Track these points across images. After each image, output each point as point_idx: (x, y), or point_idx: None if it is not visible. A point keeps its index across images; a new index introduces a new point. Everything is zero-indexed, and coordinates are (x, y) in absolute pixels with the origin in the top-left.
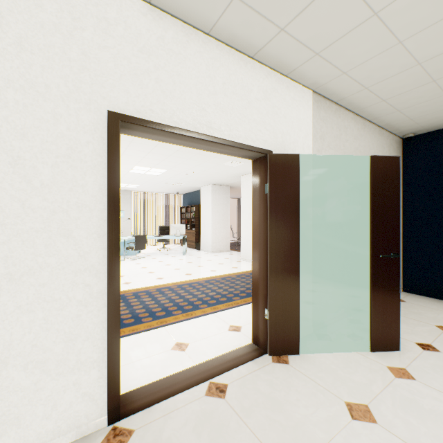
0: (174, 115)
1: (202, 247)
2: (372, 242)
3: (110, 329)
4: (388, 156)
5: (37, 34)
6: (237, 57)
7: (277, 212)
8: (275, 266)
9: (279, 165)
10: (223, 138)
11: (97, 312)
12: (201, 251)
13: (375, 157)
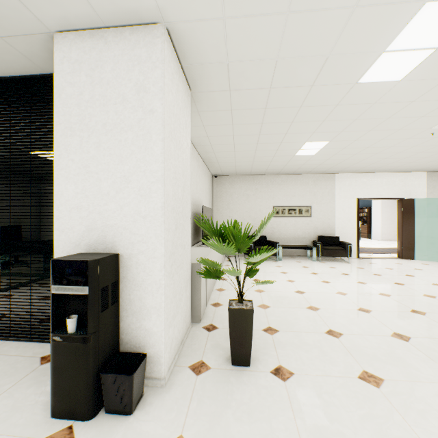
0: (370, 195)
1: (372, 237)
2: None
3: (357, 240)
4: None
5: (345, 188)
6: (390, 174)
7: (405, 216)
8: (405, 232)
9: (406, 202)
10: (384, 197)
11: (354, 236)
12: (372, 239)
13: None
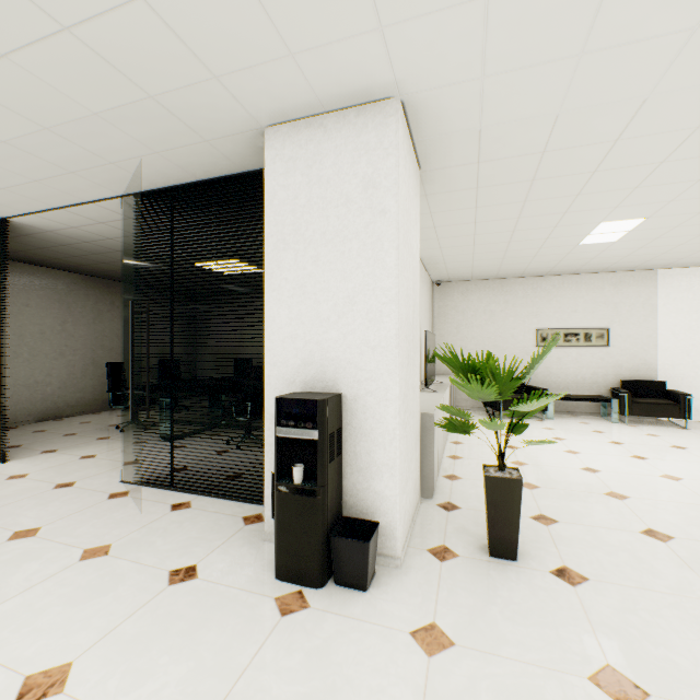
0: None
1: None
2: None
3: None
4: None
5: (678, 295)
6: None
7: None
8: None
9: None
10: None
11: (698, 381)
12: None
13: None
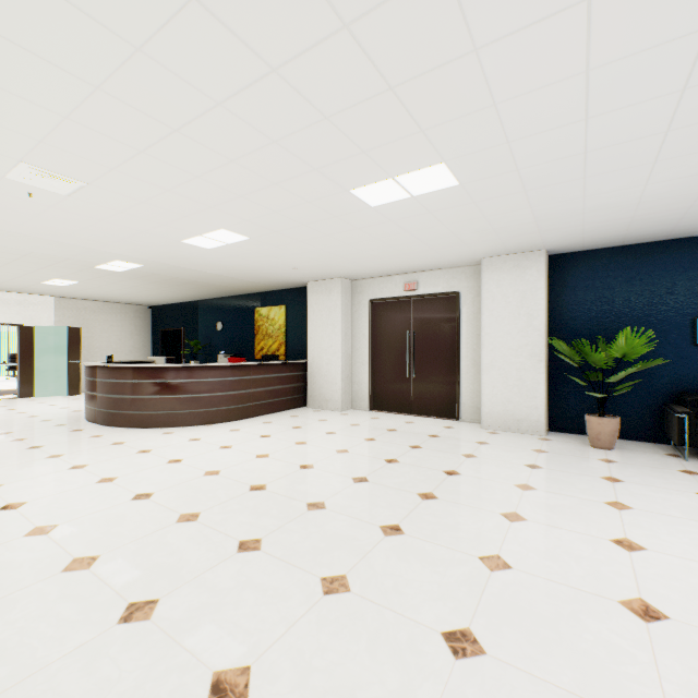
0: None
1: None
2: (69, 357)
3: None
4: (76, 327)
5: None
6: (3, 293)
7: (24, 347)
8: (23, 366)
9: (25, 330)
10: None
11: None
12: None
13: (70, 327)
